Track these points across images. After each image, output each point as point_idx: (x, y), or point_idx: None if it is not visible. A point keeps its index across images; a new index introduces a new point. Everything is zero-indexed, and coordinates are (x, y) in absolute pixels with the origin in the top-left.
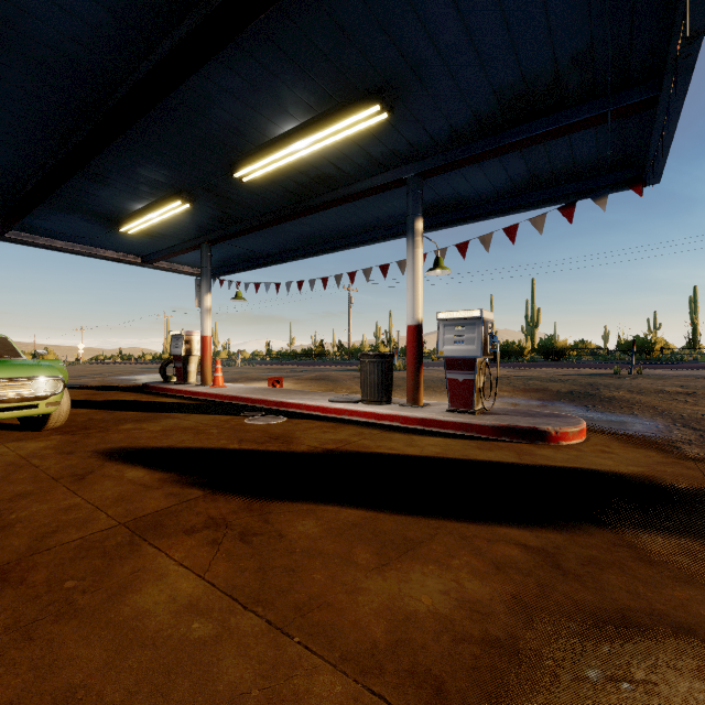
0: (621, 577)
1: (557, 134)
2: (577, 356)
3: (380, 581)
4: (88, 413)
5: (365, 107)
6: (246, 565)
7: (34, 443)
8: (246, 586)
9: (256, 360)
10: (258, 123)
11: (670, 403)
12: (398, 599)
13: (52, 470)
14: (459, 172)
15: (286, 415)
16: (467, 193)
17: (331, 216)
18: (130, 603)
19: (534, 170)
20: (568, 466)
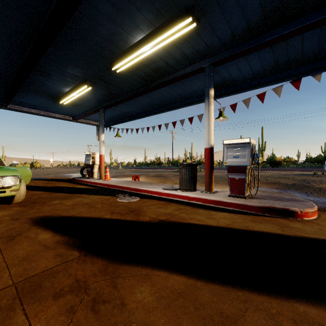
0: None
1: (297, 33)
2: (287, 164)
3: None
4: (40, 194)
5: (182, 20)
6: None
7: (2, 212)
8: None
9: (129, 166)
10: (122, 36)
11: None
12: None
13: None
14: (234, 63)
15: (139, 196)
16: (237, 76)
17: (163, 92)
18: None
19: (277, 60)
20: (319, 238)
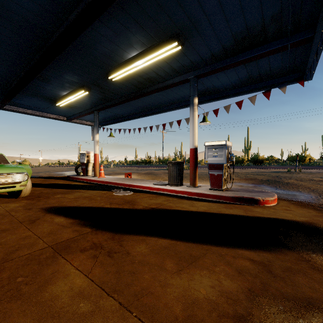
0: (305, 279)
1: (263, 56)
2: (269, 163)
3: (178, 279)
4: (41, 189)
5: (170, 43)
6: (110, 269)
7: (14, 204)
8: (109, 281)
9: (120, 165)
10: (119, 52)
11: (316, 186)
12: (188, 290)
13: (20, 218)
14: (215, 75)
15: (133, 191)
16: (218, 85)
17: (154, 97)
18: (50, 290)
19: (251, 74)
20: (270, 217)
